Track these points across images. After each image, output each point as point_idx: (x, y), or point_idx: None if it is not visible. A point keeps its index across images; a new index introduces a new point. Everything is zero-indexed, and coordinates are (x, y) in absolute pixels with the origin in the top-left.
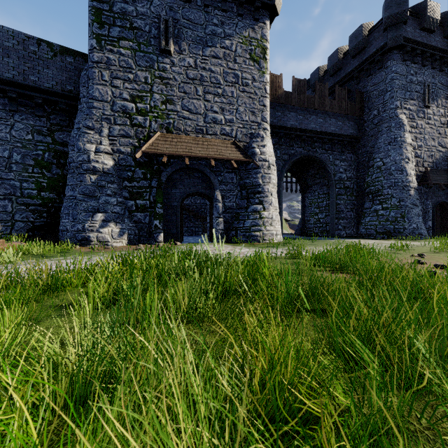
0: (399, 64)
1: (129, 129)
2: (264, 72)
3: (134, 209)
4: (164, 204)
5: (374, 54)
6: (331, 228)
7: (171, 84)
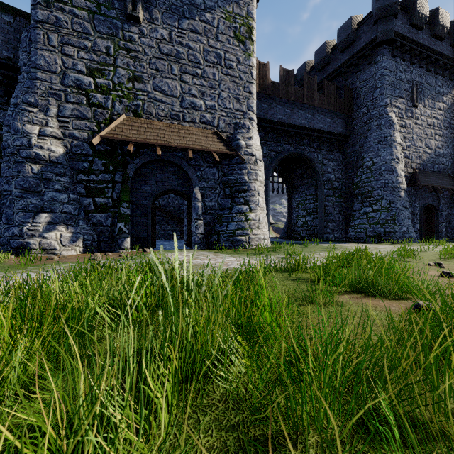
0: (389, 60)
1: (86, 110)
2: (251, 54)
3: (91, 209)
4: (131, 203)
5: (363, 48)
6: (319, 231)
7: (139, 58)
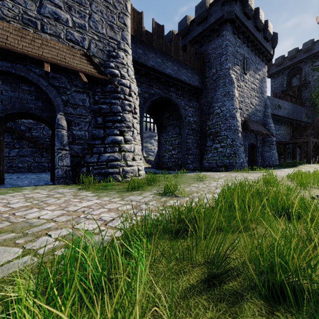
0: (231, 35)
1: None
2: None
3: None
4: None
5: (214, 23)
6: (183, 162)
7: None
